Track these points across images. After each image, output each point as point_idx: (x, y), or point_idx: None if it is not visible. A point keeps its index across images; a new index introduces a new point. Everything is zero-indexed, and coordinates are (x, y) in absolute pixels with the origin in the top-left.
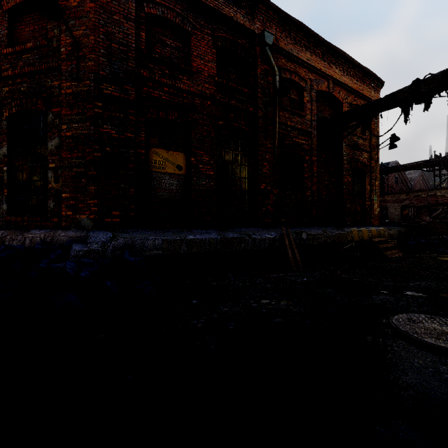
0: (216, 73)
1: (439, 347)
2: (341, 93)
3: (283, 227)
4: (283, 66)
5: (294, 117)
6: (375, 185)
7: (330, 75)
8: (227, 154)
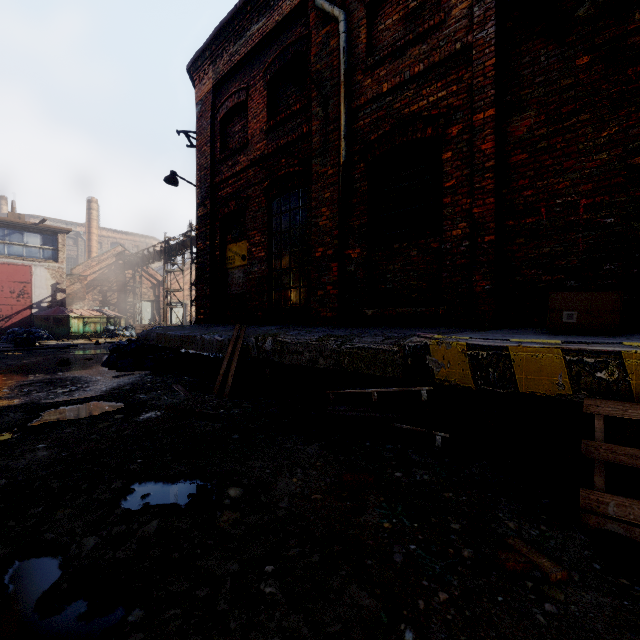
0: (267, 120)
1: None
2: None
3: (238, 325)
4: None
5: (405, 57)
6: None
7: None
8: (284, 220)
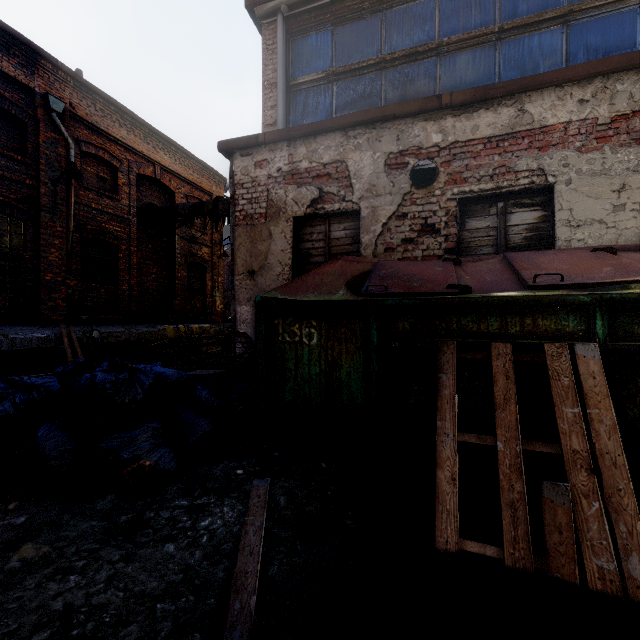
0: None
1: None
2: (173, 182)
3: (63, 325)
4: (85, 139)
5: (103, 199)
6: (218, 281)
7: (157, 160)
8: None
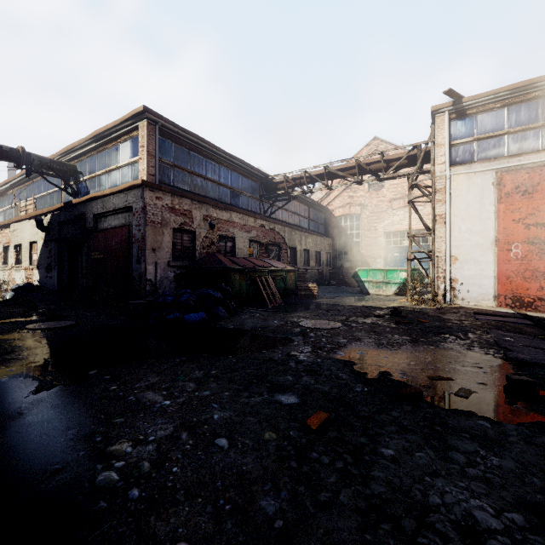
0: None
1: (65, 326)
2: None
3: None
4: None
5: None
6: None
7: None
8: None
